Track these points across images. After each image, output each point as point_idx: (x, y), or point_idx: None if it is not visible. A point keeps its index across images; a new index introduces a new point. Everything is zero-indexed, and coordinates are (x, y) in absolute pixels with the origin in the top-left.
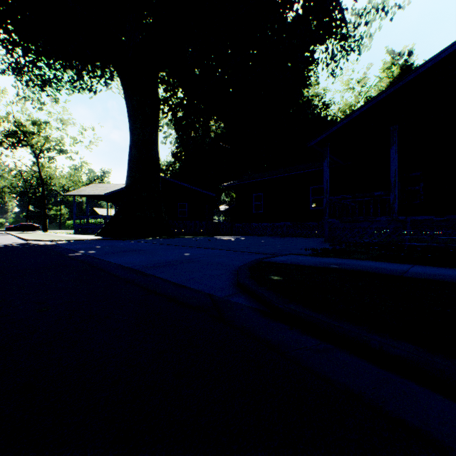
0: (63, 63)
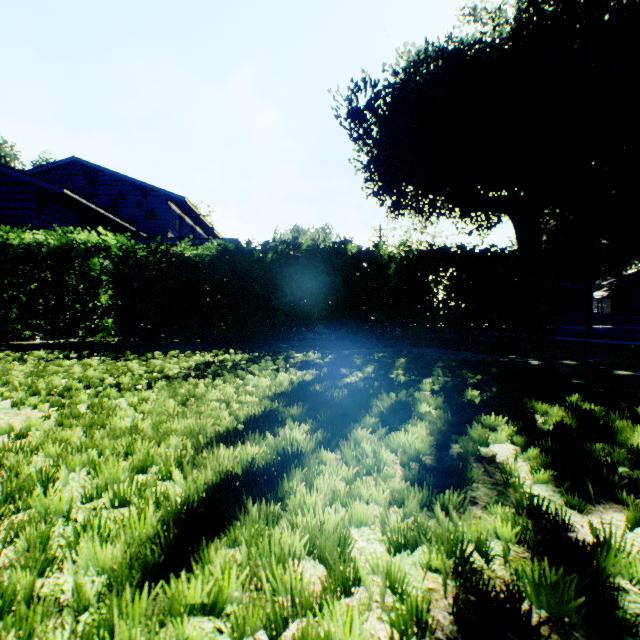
0: None
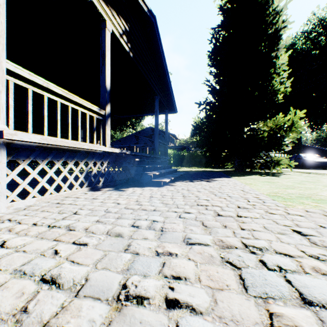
0: None
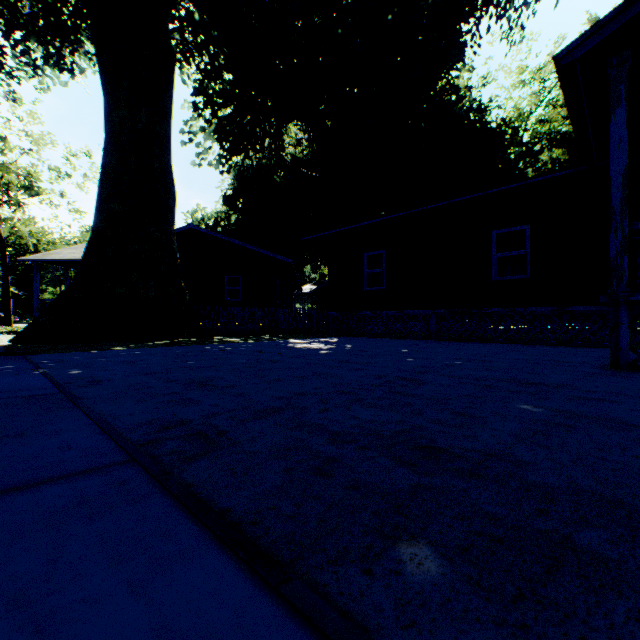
0: None
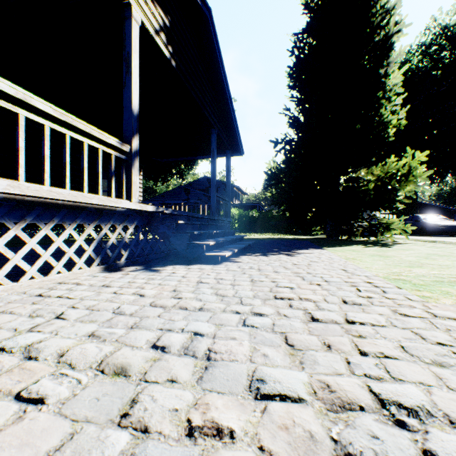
0: None
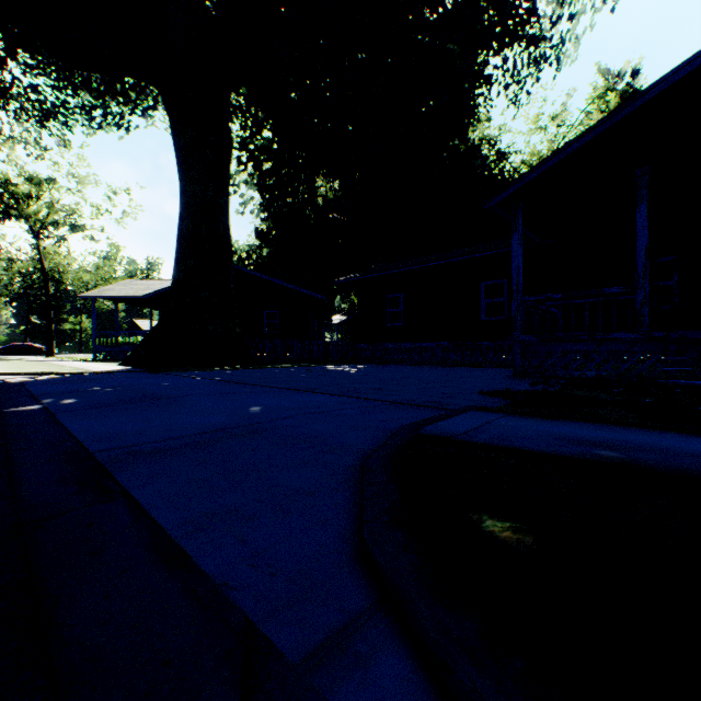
0: (78, 84)
